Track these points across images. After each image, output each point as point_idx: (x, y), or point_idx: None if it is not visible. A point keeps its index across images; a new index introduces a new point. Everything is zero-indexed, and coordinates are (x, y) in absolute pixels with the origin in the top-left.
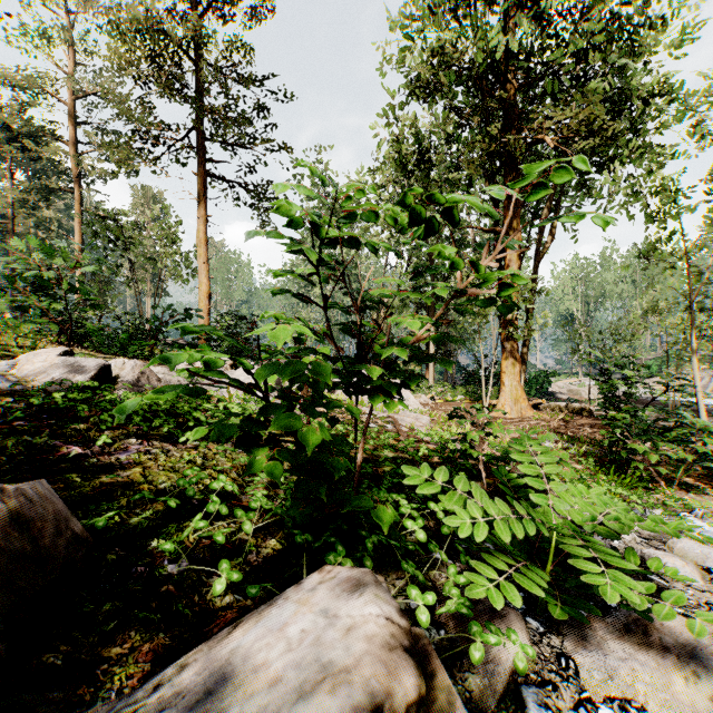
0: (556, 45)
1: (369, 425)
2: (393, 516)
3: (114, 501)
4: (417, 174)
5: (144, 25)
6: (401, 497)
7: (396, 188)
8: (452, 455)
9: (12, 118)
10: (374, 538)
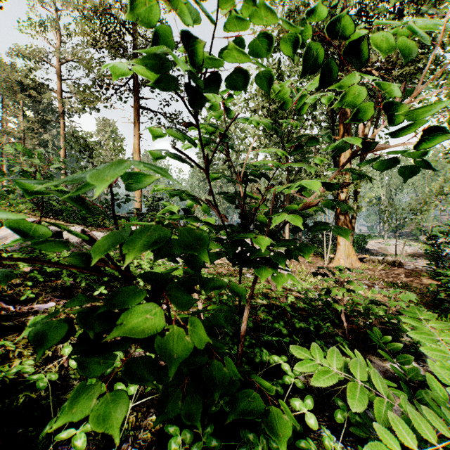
0: (378, 5)
1: (246, 275)
2: (290, 431)
3: (7, 365)
4: (278, 101)
5: (98, 9)
6: (282, 360)
7: (263, 112)
8: (312, 301)
9: (23, 77)
10: (263, 440)
